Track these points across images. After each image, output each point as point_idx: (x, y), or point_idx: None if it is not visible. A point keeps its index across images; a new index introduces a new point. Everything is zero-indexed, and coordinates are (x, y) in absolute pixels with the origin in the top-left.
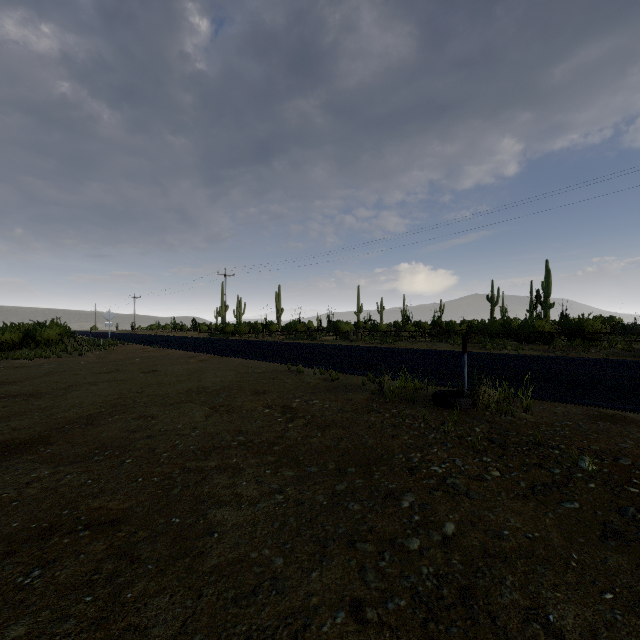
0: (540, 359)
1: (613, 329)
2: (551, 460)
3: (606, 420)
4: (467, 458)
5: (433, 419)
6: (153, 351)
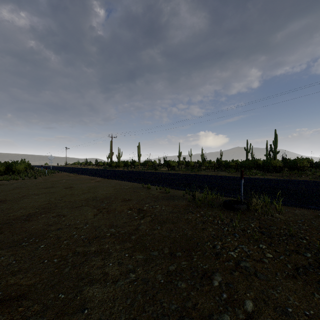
0: (277, 181)
1: (310, 164)
2: (303, 247)
3: None
4: (250, 245)
5: (225, 218)
6: (73, 176)
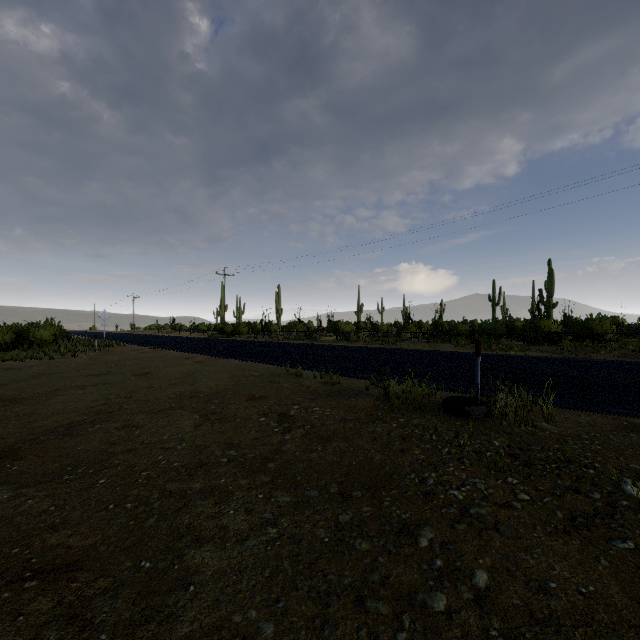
0: (550, 361)
1: (619, 329)
2: (587, 482)
3: (638, 432)
4: (489, 479)
5: (445, 430)
6: (149, 352)
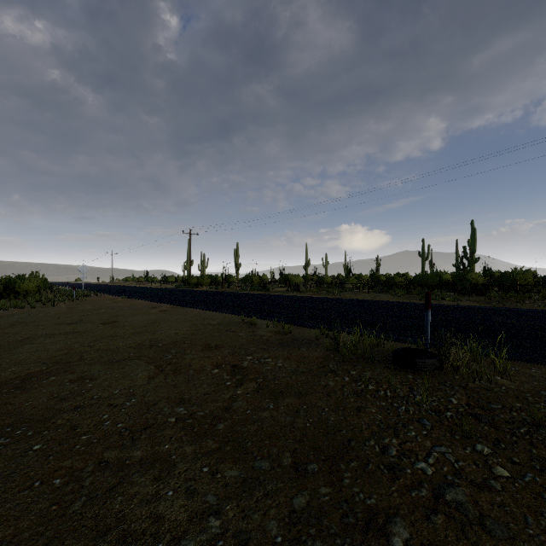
0: (482, 310)
1: (535, 281)
2: None
3: None
4: (456, 446)
5: (399, 384)
6: (121, 301)
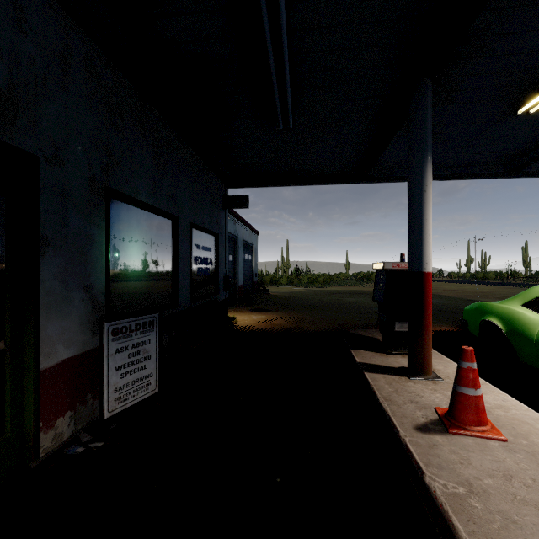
0: None
1: None
2: None
3: None
4: None
5: None
6: (445, 283)
